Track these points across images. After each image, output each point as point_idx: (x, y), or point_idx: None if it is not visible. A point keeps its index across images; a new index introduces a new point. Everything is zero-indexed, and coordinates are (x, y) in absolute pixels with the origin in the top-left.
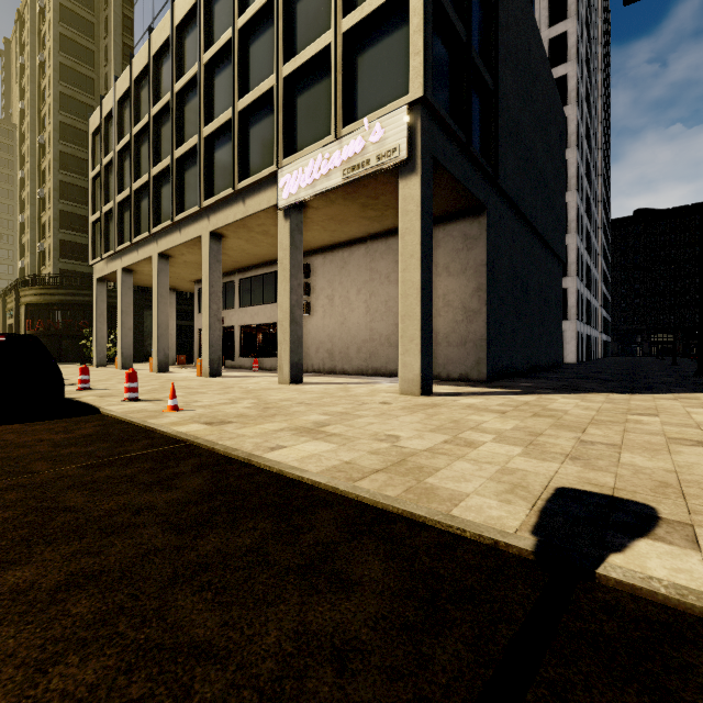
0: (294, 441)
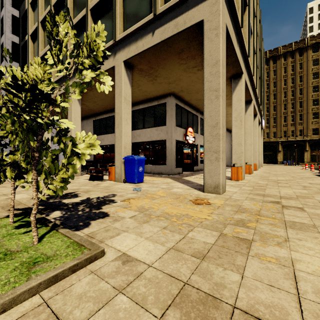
0: (301, 167)
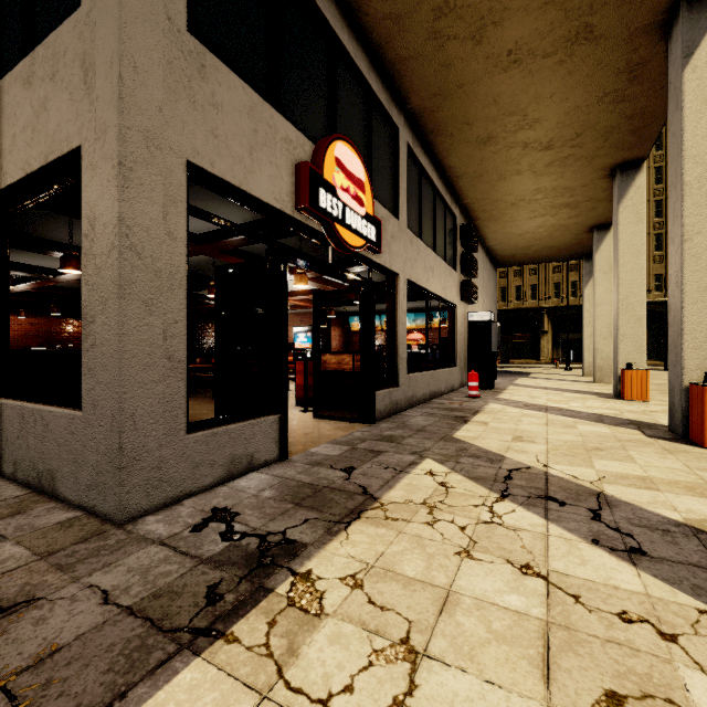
0: None
